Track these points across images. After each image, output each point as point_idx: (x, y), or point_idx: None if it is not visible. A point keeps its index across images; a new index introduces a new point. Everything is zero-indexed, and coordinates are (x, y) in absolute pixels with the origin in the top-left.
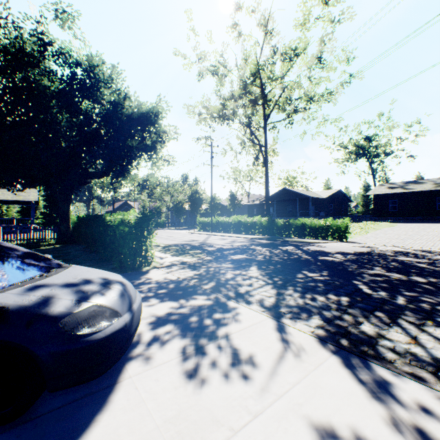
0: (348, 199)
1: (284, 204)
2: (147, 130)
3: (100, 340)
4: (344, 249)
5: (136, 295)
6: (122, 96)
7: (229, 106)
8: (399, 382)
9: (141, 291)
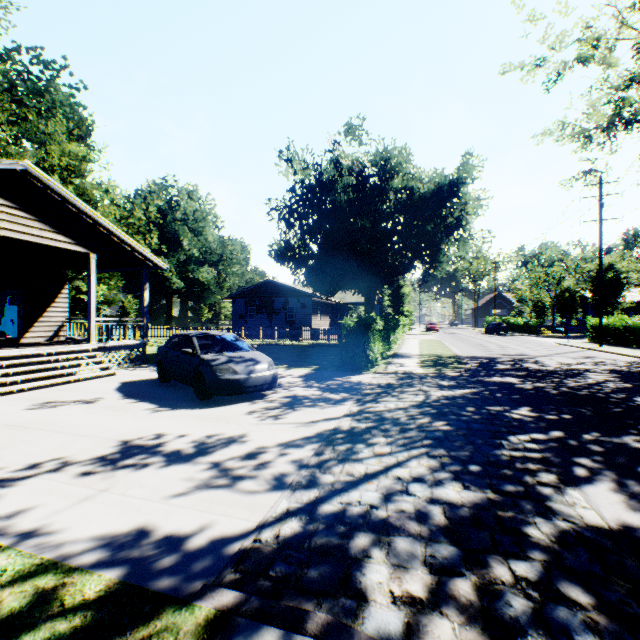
0: None
1: None
2: (446, 207)
3: (222, 379)
4: None
5: (264, 371)
6: (409, 180)
7: None
8: (305, 449)
9: (322, 383)
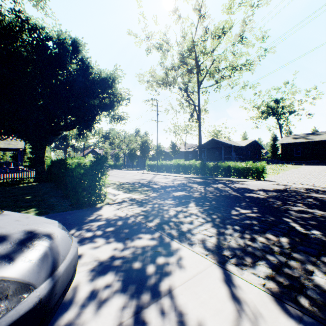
0: (261, 147)
1: (212, 151)
2: (106, 92)
3: None
4: (264, 186)
5: (69, 249)
6: (85, 64)
7: (171, 75)
8: None
9: (91, 229)
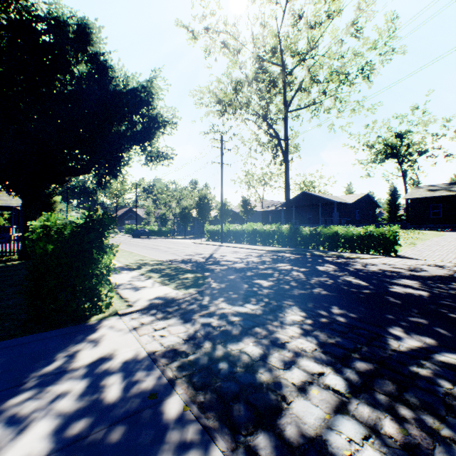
0: (376, 204)
1: (303, 210)
2: (138, 114)
3: None
4: (408, 269)
5: None
6: (101, 64)
7: (243, 93)
8: None
9: (14, 429)
